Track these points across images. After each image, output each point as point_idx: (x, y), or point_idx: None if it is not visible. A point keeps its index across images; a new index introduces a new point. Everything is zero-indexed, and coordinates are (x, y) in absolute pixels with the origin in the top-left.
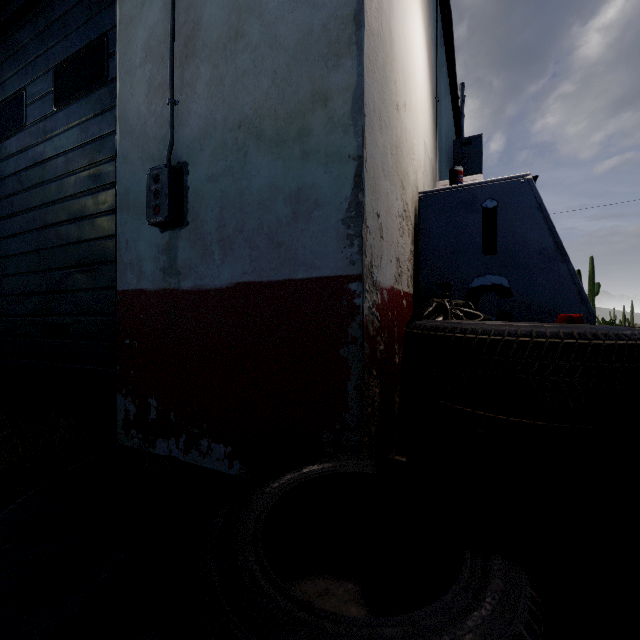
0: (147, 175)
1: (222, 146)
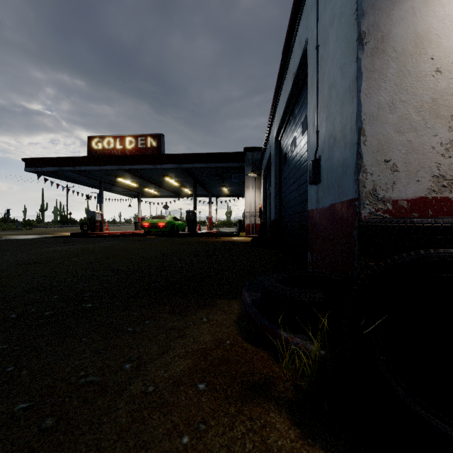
0: (308, 165)
1: (327, 147)
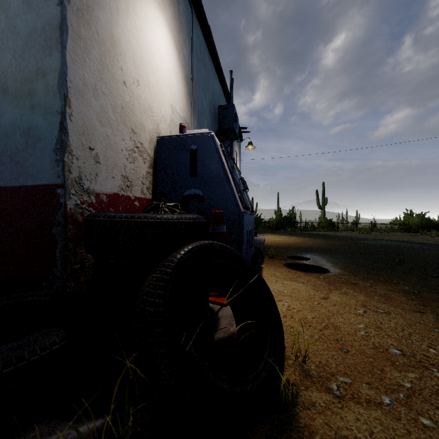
0: None
1: None
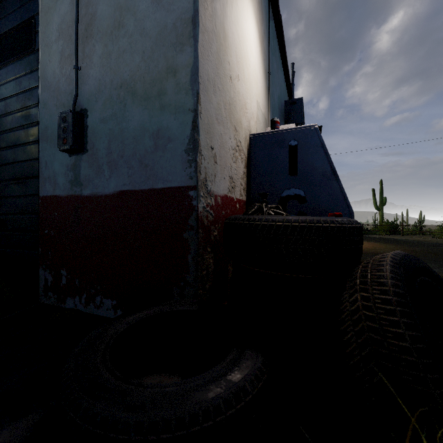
0: (58, 117)
1: (110, 99)
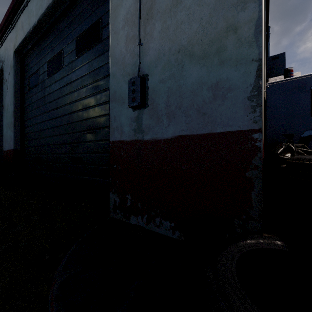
0: (128, 82)
1: (168, 63)
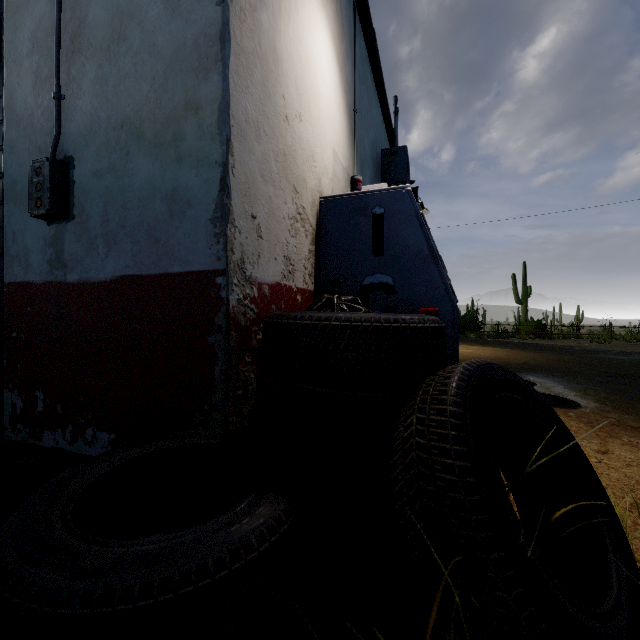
0: (29, 167)
1: (106, 144)
